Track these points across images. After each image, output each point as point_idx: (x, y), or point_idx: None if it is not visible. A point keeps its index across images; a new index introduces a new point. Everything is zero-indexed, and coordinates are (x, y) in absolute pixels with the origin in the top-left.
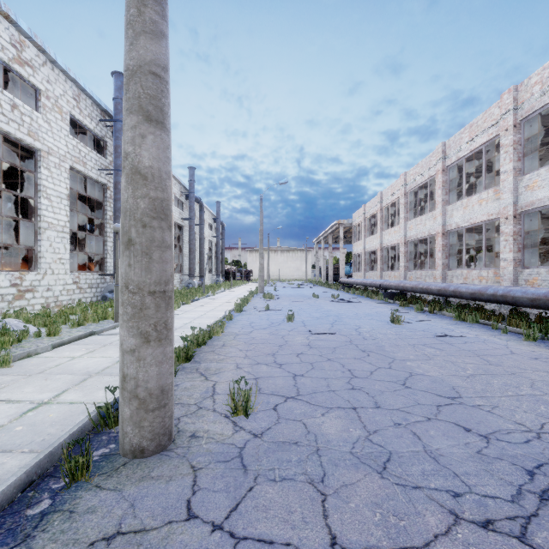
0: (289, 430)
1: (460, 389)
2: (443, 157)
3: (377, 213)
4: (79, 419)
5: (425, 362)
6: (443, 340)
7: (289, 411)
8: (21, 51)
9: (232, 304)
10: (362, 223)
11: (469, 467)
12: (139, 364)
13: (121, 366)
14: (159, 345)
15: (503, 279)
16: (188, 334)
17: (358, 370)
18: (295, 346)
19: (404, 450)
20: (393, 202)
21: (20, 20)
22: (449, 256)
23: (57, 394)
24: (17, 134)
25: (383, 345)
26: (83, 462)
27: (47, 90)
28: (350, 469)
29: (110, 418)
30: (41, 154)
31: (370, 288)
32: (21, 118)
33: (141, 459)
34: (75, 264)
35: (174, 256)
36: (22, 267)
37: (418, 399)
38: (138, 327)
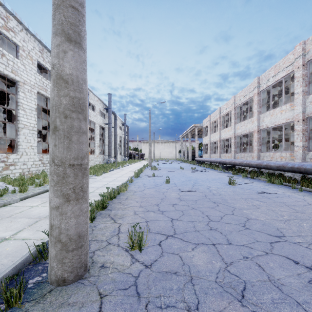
0: (170, 262)
1: (282, 230)
2: (258, 85)
3: (218, 119)
4: (26, 252)
5: (255, 210)
6: (263, 196)
7: (169, 246)
8: (7, 22)
9: (132, 173)
10: (208, 126)
11: (306, 296)
12: (62, 217)
13: (49, 218)
14: (77, 203)
15: (296, 158)
16: (105, 191)
17: (213, 215)
18: (171, 199)
19: (254, 280)
20: (227, 113)
21: (6, 3)
22: (261, 145)
23: (15, 232)
24: (5, 71)
25: (226, 198)
26: (18, 292)
27: (23, 46)
28: (217, 297)
29: (45, 252)
30: (19, 84)
31: (213, 163)
32: (7, 62)
33: (63, 286)
34: (42, 149)
35: (100, 145)
36: (9, 151)
37: (256, 237)
38: (61, 190)
